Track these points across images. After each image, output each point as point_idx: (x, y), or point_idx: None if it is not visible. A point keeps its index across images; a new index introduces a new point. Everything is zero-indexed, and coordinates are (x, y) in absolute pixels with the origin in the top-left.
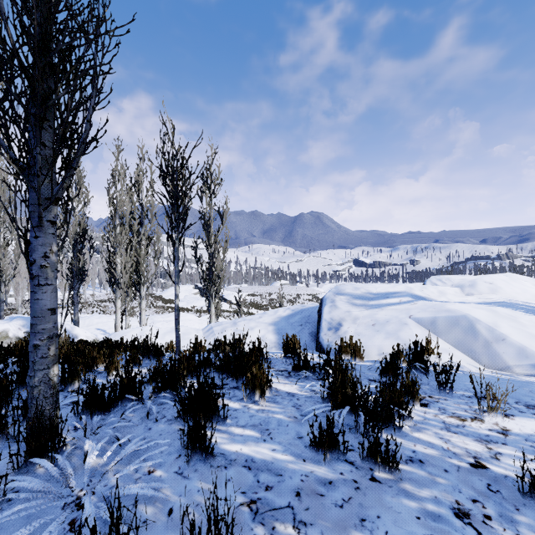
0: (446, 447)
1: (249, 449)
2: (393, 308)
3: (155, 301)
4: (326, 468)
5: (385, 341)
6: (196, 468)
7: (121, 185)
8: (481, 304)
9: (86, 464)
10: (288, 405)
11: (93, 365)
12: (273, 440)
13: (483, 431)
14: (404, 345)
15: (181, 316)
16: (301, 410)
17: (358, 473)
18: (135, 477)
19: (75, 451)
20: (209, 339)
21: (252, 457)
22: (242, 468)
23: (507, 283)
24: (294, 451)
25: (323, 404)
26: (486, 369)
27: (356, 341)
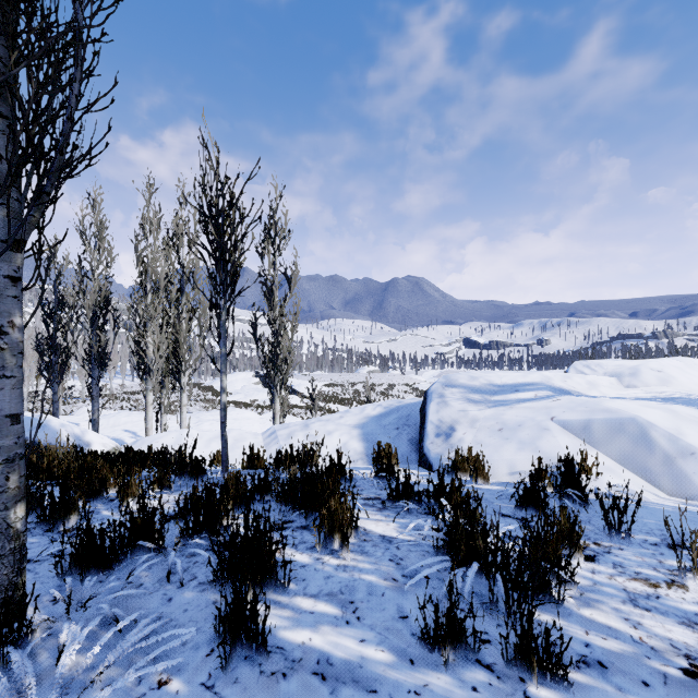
0: (638, 637)
1: (323, 639)
2: (526, 405)
3: (204, 393)
4: (448, 678)
5: (519, 454)
6: (236, 676)
7: (154, 238)
8: (651, 401)
9: (59, 668)
10: (384, 557)
11: (101, 490)
12: (362, 621)
13: (690, 607)
14: (546, 460)
15: (237, 413)
16: (403, 566)
17: (501, 688)
18: (136, 694)
19: (47, 642)
20: (271, 448)
21: (327, 655)
22: (312, 677)
23: (682, 371)
24: (395, 644)
25: (436, 557)
26: (669, 498)
27: (478, 454)
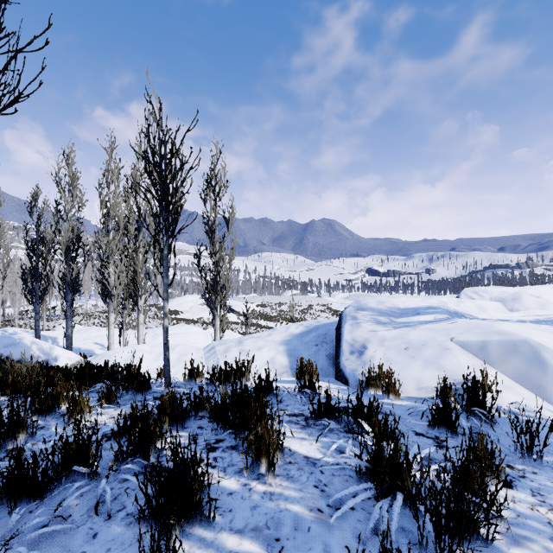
0: None
1: None
2: (427, 327)
3: (160, 312)
4: None
5: (424, 371)
6: None
7: (115, 186)
8: (537, 324)
9: None
10: (308, 483)
11: (53, 406)
12: None
13: None
14: (449, 378)
15: (186, 329)
16: (327, 494)
17: None
18: None
19: None
20: (210, 361)
21: None
22: None
23: None
24: None
25: (359, 485)
26: None
27: (389, 373)
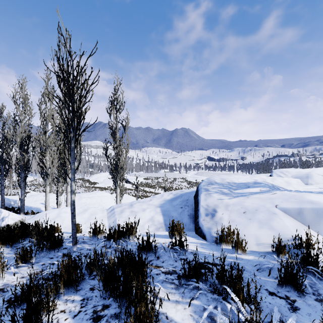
0: None
1: None
2: (256, 196)
3: (85, 183)
4: None
5: (260, 230)
6: None
7: (50, 103)
8: None
9: None
10: None
11: None
12: None
13: None
14: (280, 236)
15: (100, 193)
16: None
17: None
18: None
19: None
20: (110, 219)
21: None
22: None
23: None
24: None
25: None
26: None
27: (238, 234)
